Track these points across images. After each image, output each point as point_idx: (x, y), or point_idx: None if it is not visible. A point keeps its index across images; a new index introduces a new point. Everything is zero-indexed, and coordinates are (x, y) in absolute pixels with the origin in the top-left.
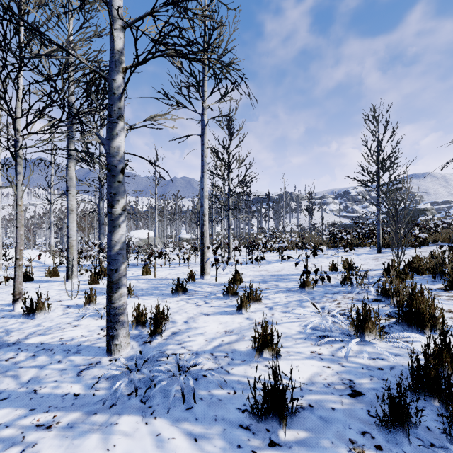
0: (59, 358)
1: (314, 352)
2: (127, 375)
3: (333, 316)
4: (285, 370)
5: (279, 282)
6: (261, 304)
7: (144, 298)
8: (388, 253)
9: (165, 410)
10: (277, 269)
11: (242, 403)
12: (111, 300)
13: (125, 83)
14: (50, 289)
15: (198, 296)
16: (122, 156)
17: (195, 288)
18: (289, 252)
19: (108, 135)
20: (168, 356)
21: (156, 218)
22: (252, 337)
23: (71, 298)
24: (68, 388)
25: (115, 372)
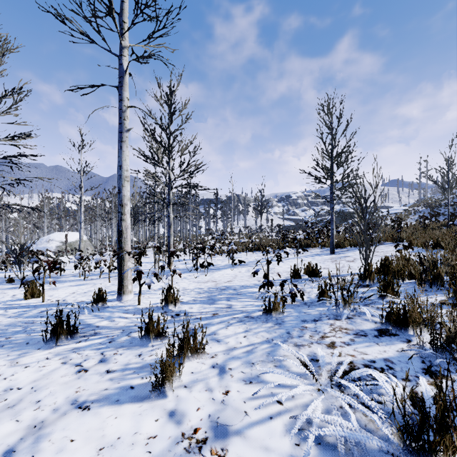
0: None
1: None
2: None
3: (340, 386)
4: None
5: (233, 301)
6: (204, 356)
7: None
8: (342, 253)
9: None
10: (228, 278)
11: None
12: None
13: None
14: None
15: (96, 341)
16: None
17: (98, 321)
18: (239, 254)
19: None
20: None
21: (81, 217)
22: None
23: None
24: None
25: None
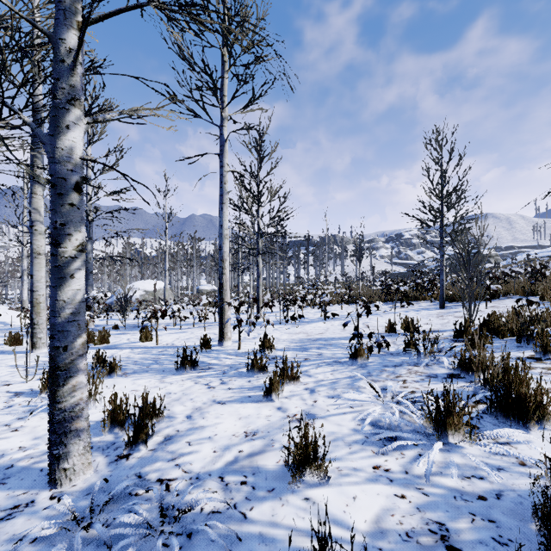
0: None
1: (378, 467)
2: (71, 531)
3: (398, 403)
4: (337, 507)
5: (323, 350)
6: (299, 383)
7: (135, 377)
8: (454, 308)
9: None
10: (320, 330)
11: None
12: (56, 397)
13: (78, 43)
14: (2, 364)
15: (213, 373)
16: (77, 164)
17: (209, 360)
18: (334, 307)
19: (52, 128)
20: (148, 489)
21: (166, 265)
22: (284, 448)
23: (26, 380)
24: None
25: (45, 532)
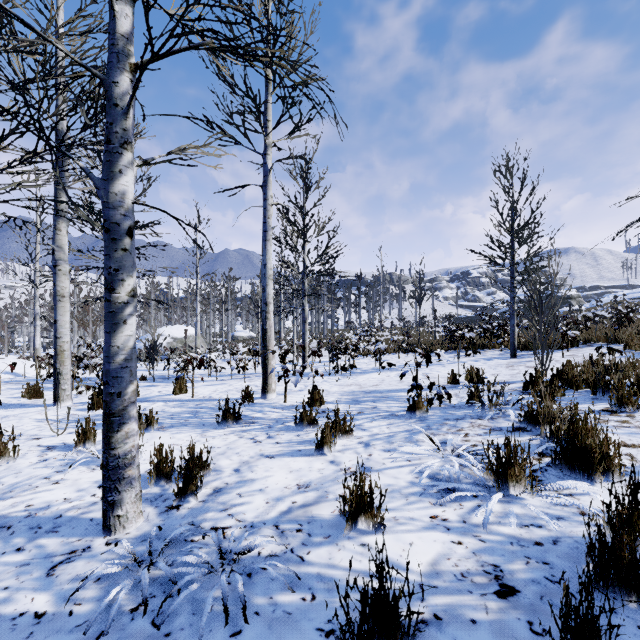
0: (20, 543)
1: (436, 516)
2: (133, 571)
3: (459, 456)
4: (393, 551)
5: (378, 403)
6: (352, 437)
7: (173, 431)
8: (526, 357)
9: (193, 639)
10: (374, 382)
11: (325, 619)
12: (110, 444)
13: (133, 88)
14: (25, 418)
15: (257, 427)
16: (130, 208)
17: (252, 413)
18: (390, 356)
19: (105, 173)
20: (205, 534)
21: (197, 308)
22: (340, 496)
23: (57, 433)
24: (26, 603)
25: (110, 570)
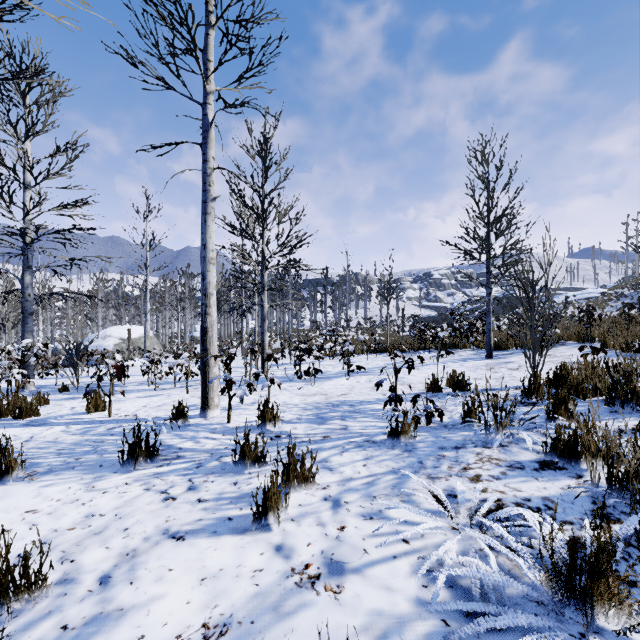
0: None
1: None
2: None
3: (482, 527)
4: None
5: (349, 421)
6: (314, 487)
7: (45, 481)
8: (503, 357)
9: None
10: (342, 390)
11: None
12: None
13: None
14: None
15: (181, 466)
16: None
17: (180, 442)
18: (358, 358)
19: None
20: None
21: (147, 306)
22: None
23: None
24: None
25: None
